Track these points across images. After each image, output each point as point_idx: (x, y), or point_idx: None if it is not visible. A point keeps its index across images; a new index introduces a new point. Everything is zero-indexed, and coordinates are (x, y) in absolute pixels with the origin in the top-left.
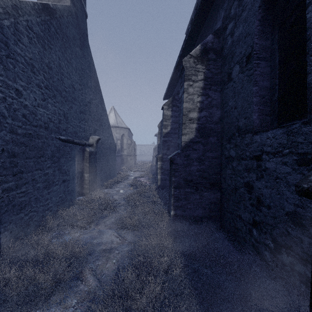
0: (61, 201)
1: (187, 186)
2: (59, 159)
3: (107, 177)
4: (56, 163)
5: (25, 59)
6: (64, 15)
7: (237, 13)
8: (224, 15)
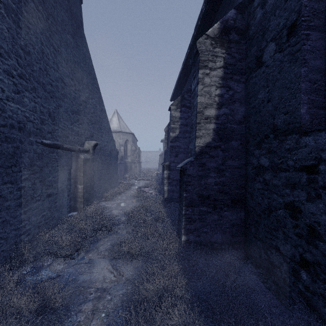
0: (45, 220)
1: (203, 204)
2: (42, 168)
3: (107, 188)
4: (37, 174)
5: None
6: None
7: None
8: None
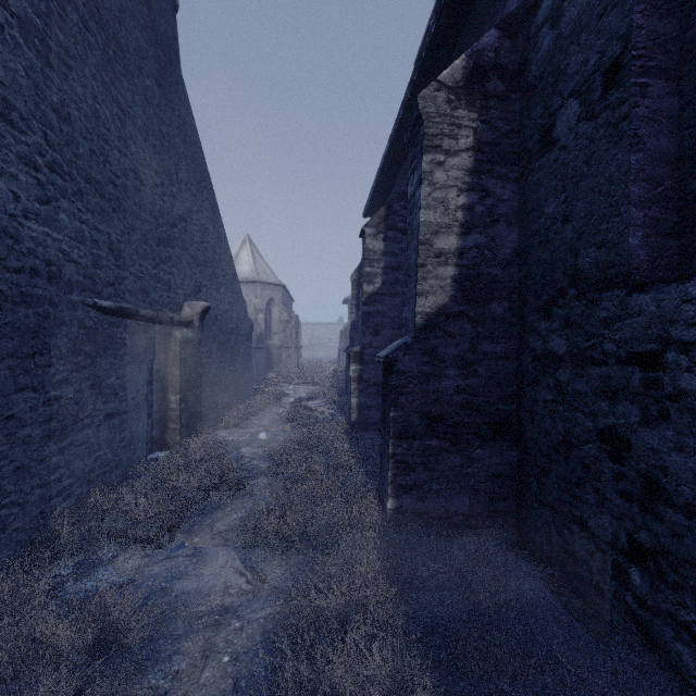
0: (102, 468)
1: (431, 432)
2: (96, 359)
3: (230, 401)
4: (86, 370)
5: None
6: None
7: None
8: None
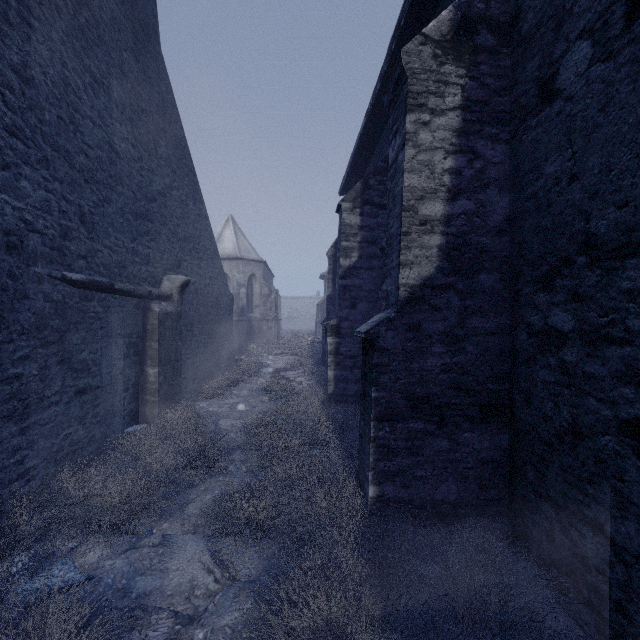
0: (72, 446)
1: (416, 414)
2: (65, 333)
3: (211, 372)
4: (54, 346)
5: None
6: None
7: None
8: None
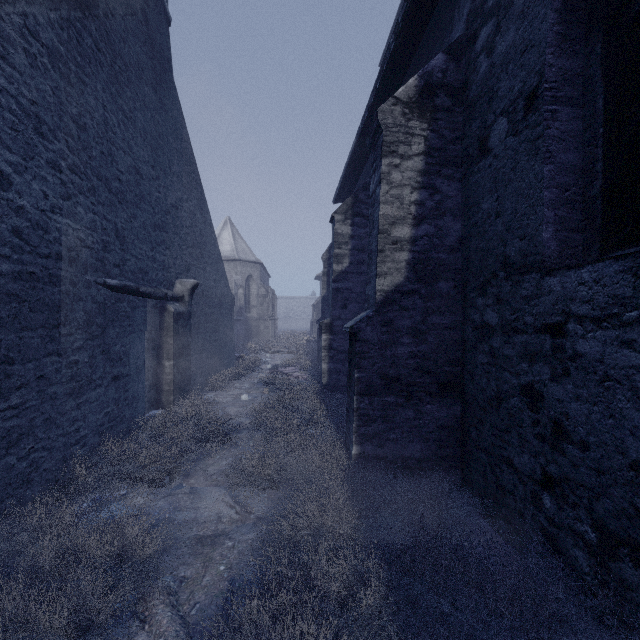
0: (110, 422)
1: (389, 390)
2: (105, 329)
3: (215, 367)
4: (98, 339)
5: (18, 103)
6: (115, 12)
7: (502, 2)
8: (469, 9)
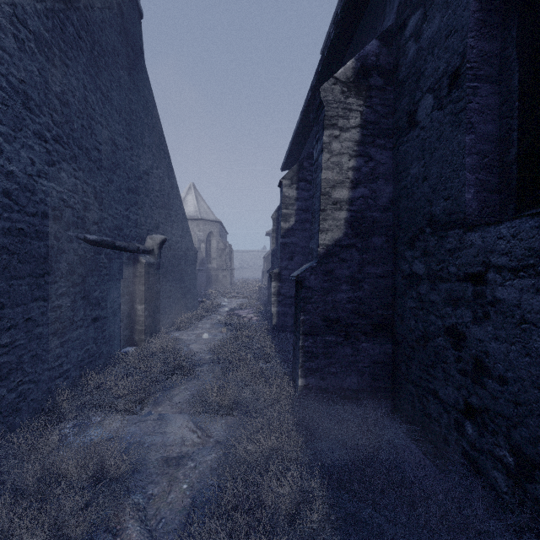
0: (89, 358)
1: (330, 331)
2: (85, 278)
3: (180, 310)
4: (79, 286)
5: (8, 81)
6: (94, 6)
7: None
8: (399, 1)
